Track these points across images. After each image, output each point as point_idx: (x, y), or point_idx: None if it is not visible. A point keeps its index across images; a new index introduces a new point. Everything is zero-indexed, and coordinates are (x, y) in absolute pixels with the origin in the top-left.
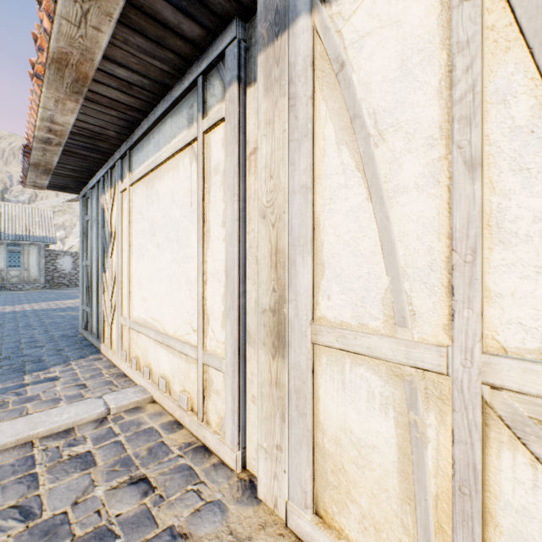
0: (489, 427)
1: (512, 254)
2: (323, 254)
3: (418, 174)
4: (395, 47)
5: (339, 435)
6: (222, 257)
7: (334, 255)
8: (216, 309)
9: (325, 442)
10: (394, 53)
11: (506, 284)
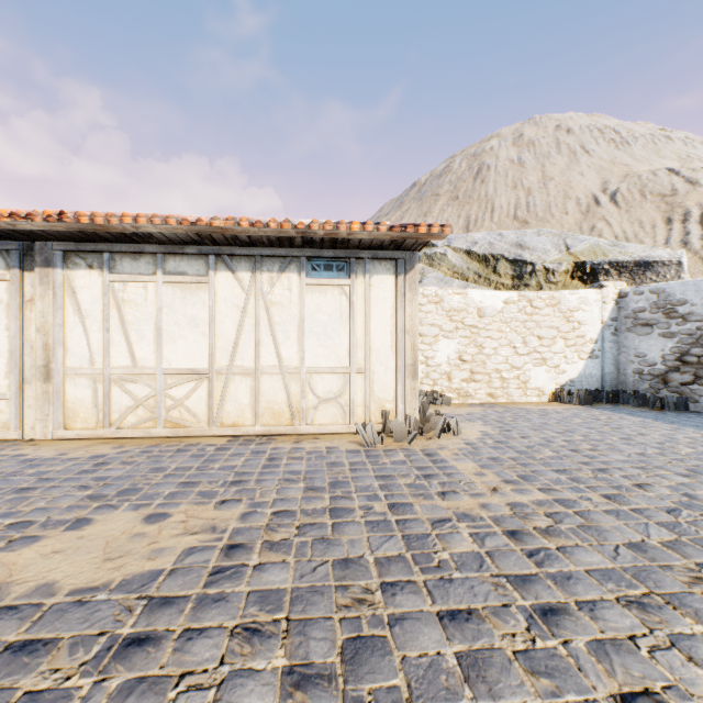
0: (112, 383)
1: (115, 349)
2: (69, 347)
3: (98, 329)
4: (92, 295)
5: (75, 401)
6: (6, 345)
7: (73, 347)
8: (0, 371)
9: (69, 405)
10: (92, 297)
11: (114, 354)
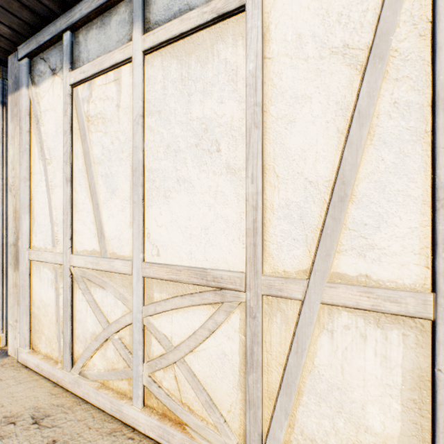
0: (75, 283)
1: (79, 216)
2: (35, 213)
3: (60, 180)
4: (55, 121)
5: (39, 304)
6: None
7: (38, 214)
8: None
9: (35, 310)
10: (55, 124)
11: (78, 227)
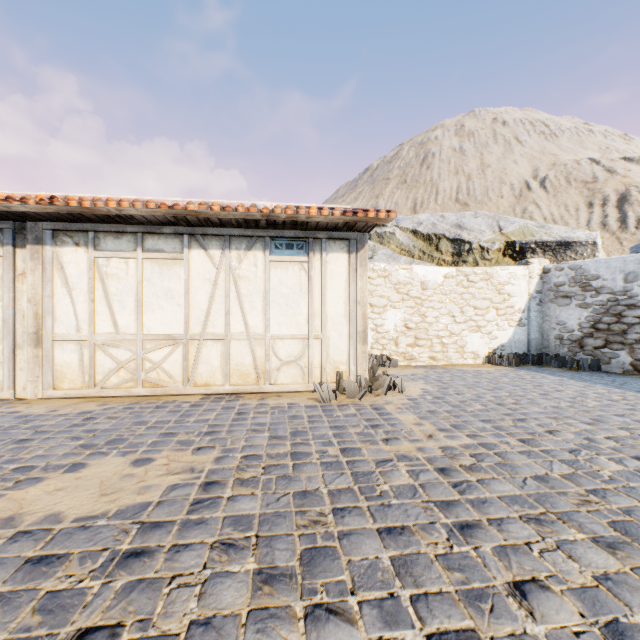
0: (96, 348)
1: (100, 317)
2: (57, 315)
3: (84, 300)
4: (78, 270)
5: (62, 364)
6: None
7: (61, 316)
8: None
9: (58, 367)
10: (78, 271)
11: (99, 322)
